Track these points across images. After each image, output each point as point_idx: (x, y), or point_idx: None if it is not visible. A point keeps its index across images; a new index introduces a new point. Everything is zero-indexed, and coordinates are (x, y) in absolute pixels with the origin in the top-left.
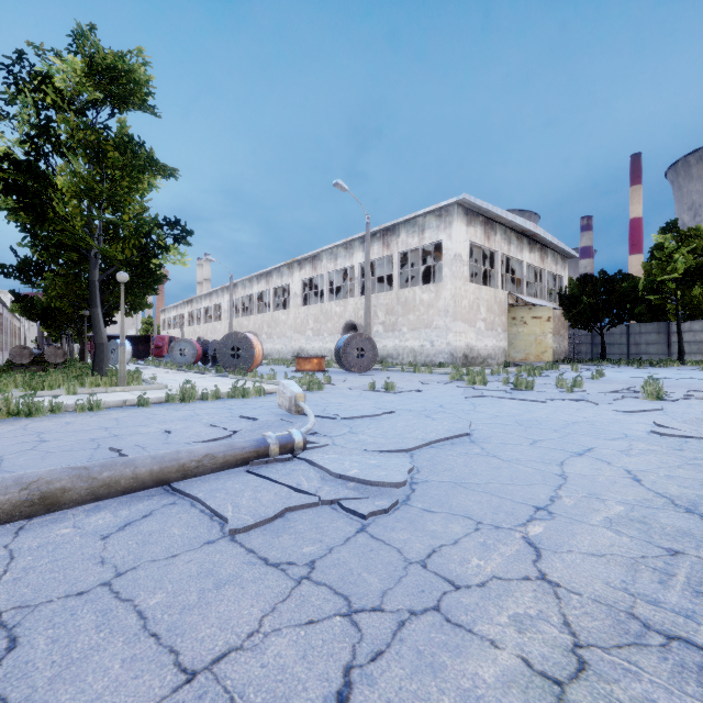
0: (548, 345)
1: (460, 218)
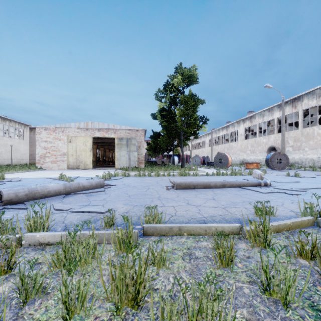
0: None
1: None
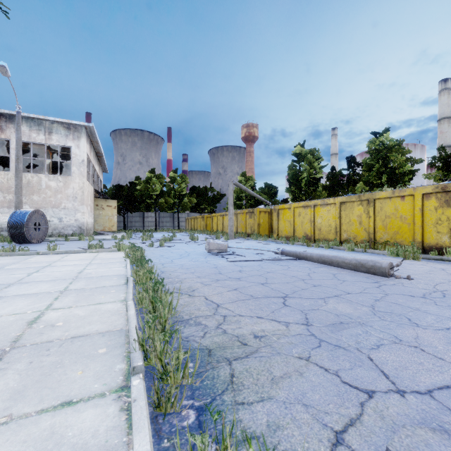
0: (115, 222)
1: (85, 136)
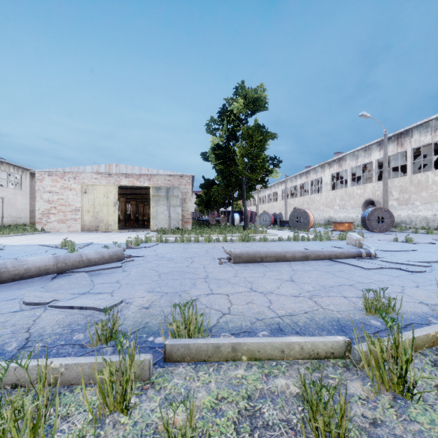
0: None
1: None
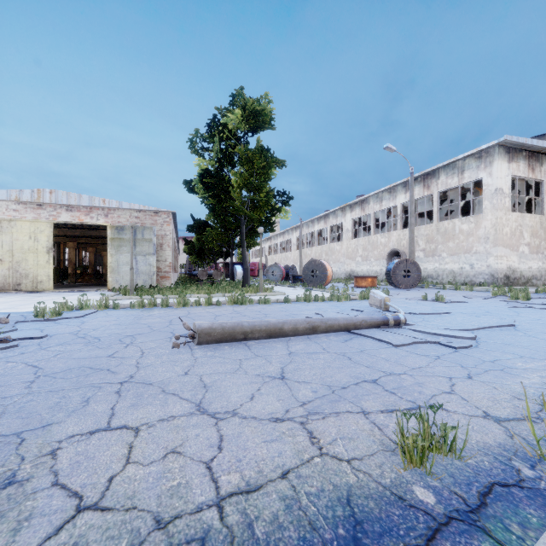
0: None
1: (501, 156)
